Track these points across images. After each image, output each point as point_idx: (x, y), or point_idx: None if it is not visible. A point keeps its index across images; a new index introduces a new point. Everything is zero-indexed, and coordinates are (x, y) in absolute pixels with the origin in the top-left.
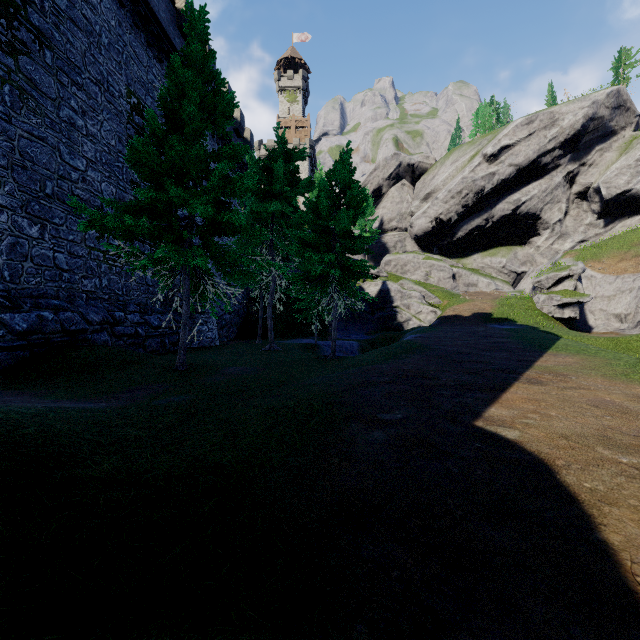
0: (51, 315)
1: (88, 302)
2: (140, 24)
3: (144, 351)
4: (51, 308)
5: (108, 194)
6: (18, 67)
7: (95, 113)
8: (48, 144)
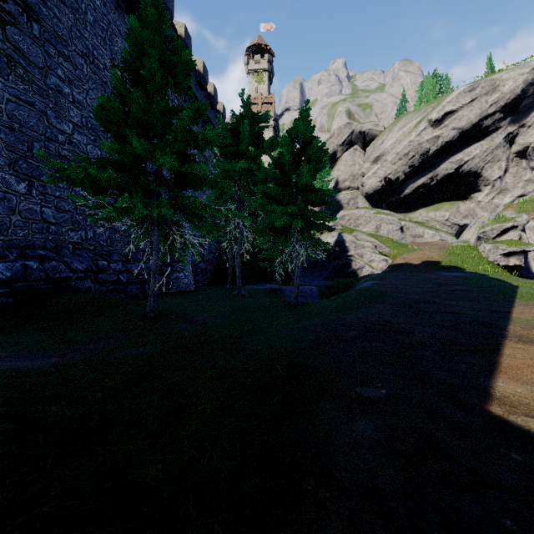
0: (36, 264)
1: (74, 252)
2: (123, 6)
3: (125, 296)
4: (37, 258)
5: (93, 155)
6: (6, 36)
7: (81, 82)
8: (35, 108)
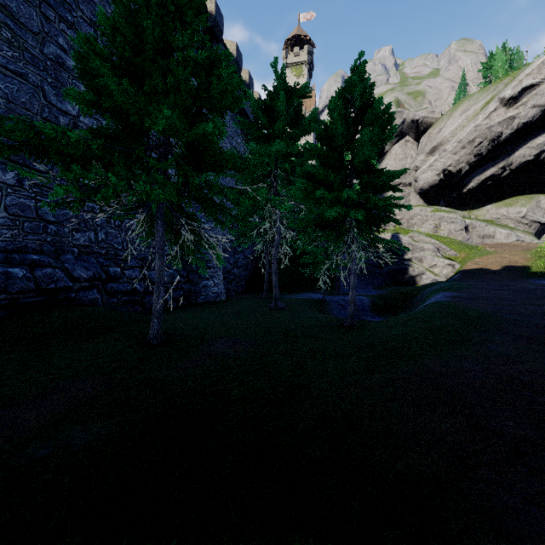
0: (22, 272)
1: (79, 257)
2: None
3: (142, 308)
4: (27, 263)
5: None
6: None
7: None
8: (28, 82)
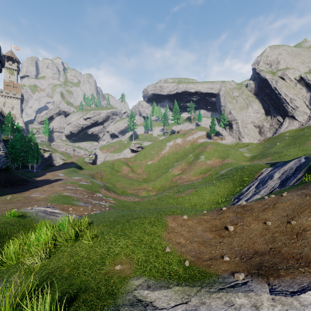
0: None
1: None
2: None
3: None
4: None
5: None
6: None
7: None
8: None
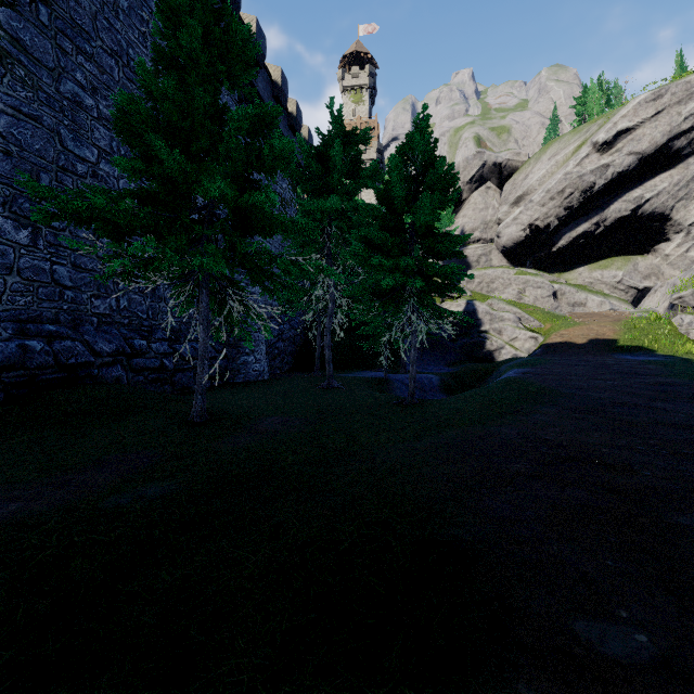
0: (40, 344)
1: (99, 328)
2: None
3: (172, 388)
4: (43, 335)
5: None
6: None
7: (110, 92)
8: (43, 125)
